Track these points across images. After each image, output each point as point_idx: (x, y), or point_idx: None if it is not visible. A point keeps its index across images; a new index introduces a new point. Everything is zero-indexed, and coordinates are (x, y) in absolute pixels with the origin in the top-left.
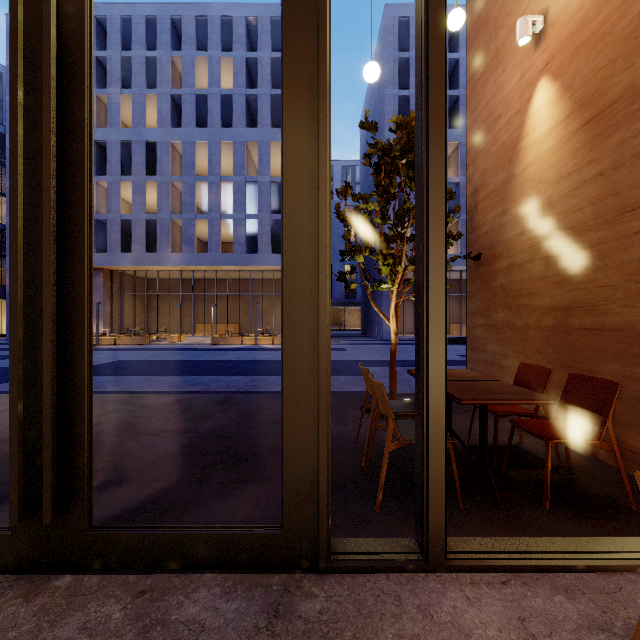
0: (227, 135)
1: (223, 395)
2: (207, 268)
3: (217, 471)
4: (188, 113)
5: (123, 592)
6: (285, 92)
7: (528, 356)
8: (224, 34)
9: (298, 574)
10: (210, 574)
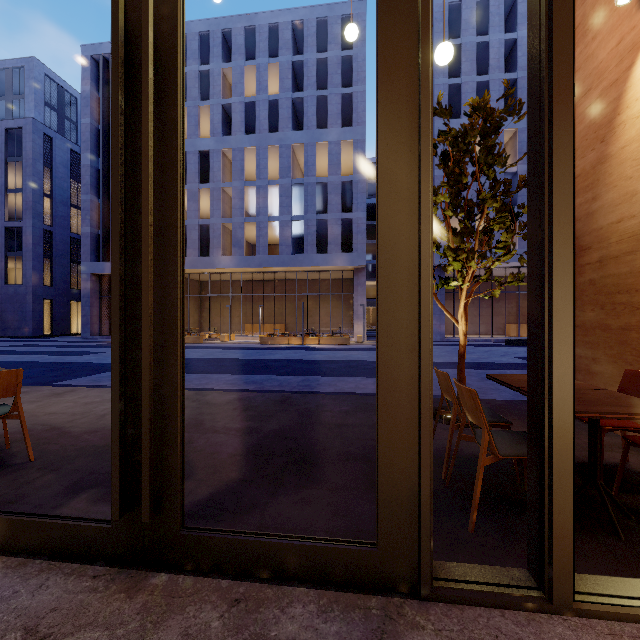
0: (274, 139)
1: (281, 395)
2: (255, 270)
3: (289, 474)
4: (237, 121)
5: (218, 598)
6: (381, 72)
7: (629, 361)
8: (271, 41)
9: (397, 598)
10: (302, 588)
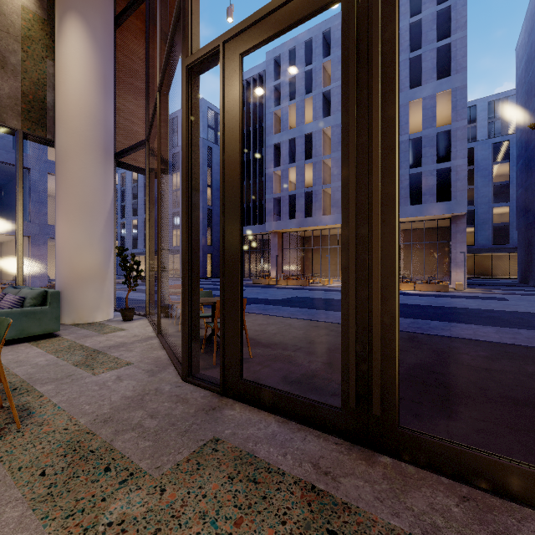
0: None
1: (405, 333)
2: None
3: (455, 404)
4: (335, 102)
5: (445, 490)
6: None
7: None
8: None
9: None
10: (530, 509)
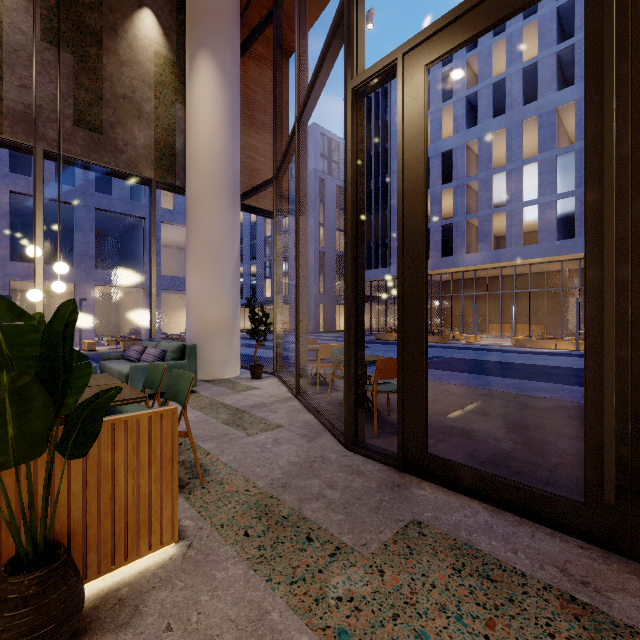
0: (530, 111)
1: None
2: (504, 264)
3: None
4: (484, 107)
5: None
6: None
7: None
8: None
9: None
10: None
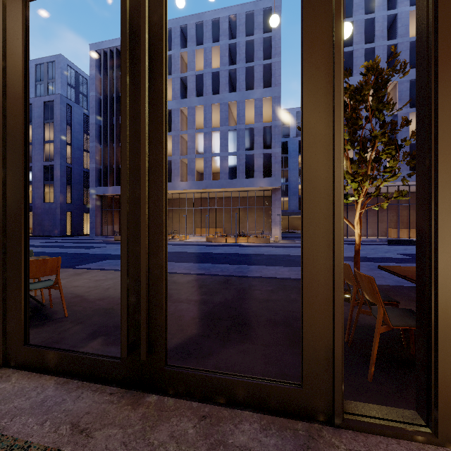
0: (216, 99)
1: (223, 277)
2: (203, 190)
3: (233, 333)
4: (191, 88)
5: (191, 414)
6: (305, 49)
7: None
8: (214, 31)
9: (317, 424)
10: (248, 412)
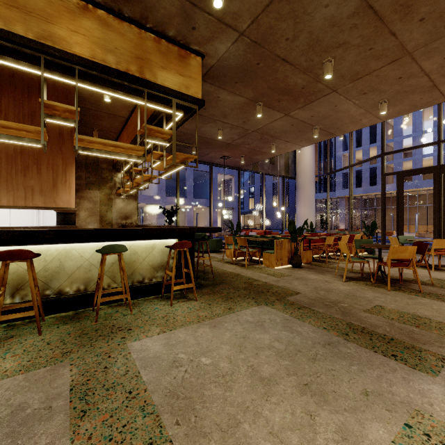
0: None
1: None
2: (410, 190)
3: None
4: None
5: None
6: None
7: None
8: None
9: None
10: None
